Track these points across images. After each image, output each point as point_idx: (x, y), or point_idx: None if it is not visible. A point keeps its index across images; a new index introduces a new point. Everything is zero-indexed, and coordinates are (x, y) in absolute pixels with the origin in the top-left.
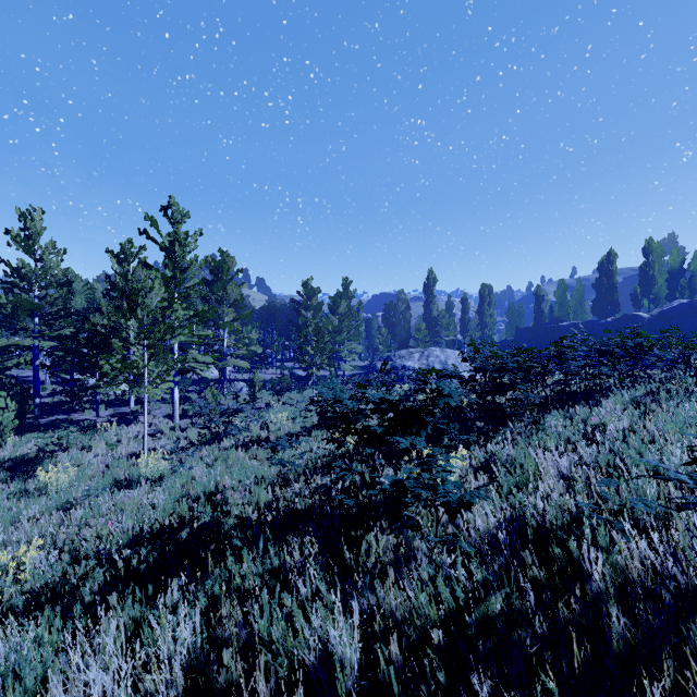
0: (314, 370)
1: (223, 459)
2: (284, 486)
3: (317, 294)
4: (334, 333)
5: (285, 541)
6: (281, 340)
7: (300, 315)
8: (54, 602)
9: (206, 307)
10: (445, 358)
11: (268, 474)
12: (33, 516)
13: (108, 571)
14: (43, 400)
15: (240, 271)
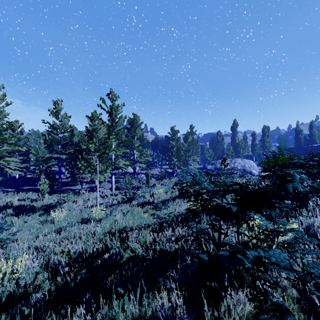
0: (176, 169)
1: (131, 211)
2: (160, 231)
3: (177, 133)
4: (186, 151)
5: (159, 275)
6: (161, 155)
7: (169, 143)
8: (18, 302)
9: (126, 139)
10: (244, 164)
11: (152, 222)
12: (45, 233)
13: (53, 282)
14: (63, 180)
15: (142, 123)
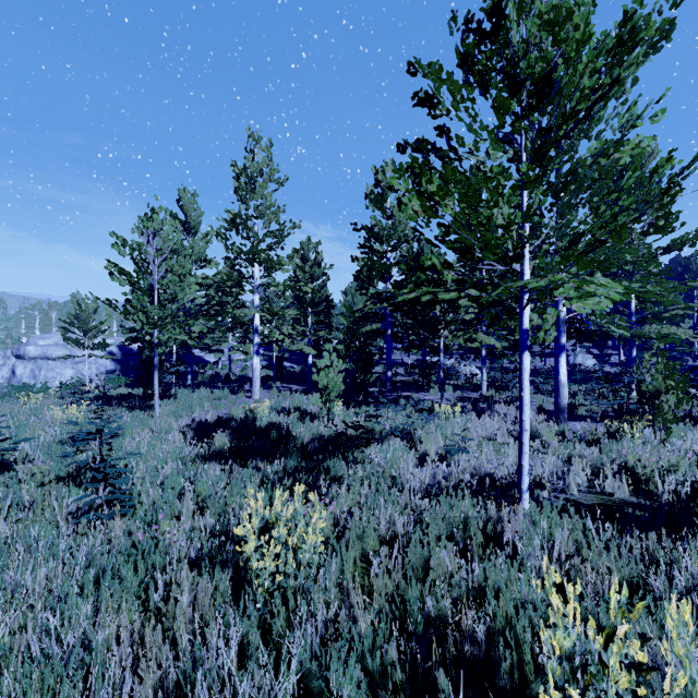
0: None
1: None
2: None
3: None
4: None
5: None
6: None
7: None
8: None
9: None
10: None
11: None
12: None
13: None
14: (403, 379)
15: None
